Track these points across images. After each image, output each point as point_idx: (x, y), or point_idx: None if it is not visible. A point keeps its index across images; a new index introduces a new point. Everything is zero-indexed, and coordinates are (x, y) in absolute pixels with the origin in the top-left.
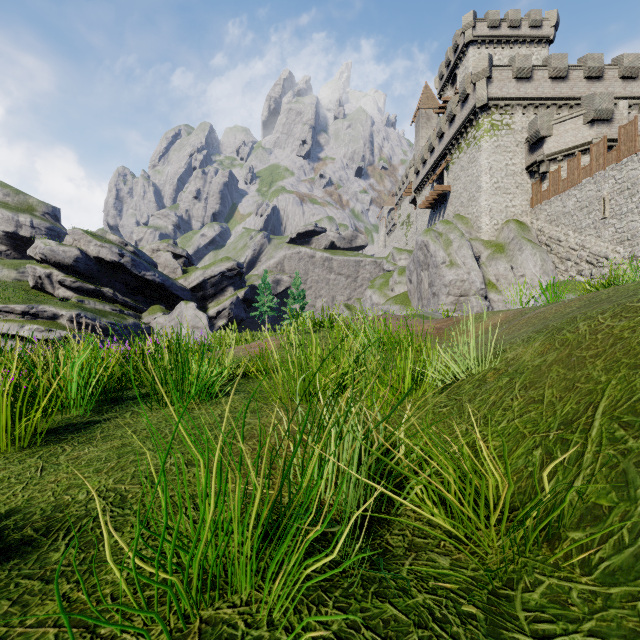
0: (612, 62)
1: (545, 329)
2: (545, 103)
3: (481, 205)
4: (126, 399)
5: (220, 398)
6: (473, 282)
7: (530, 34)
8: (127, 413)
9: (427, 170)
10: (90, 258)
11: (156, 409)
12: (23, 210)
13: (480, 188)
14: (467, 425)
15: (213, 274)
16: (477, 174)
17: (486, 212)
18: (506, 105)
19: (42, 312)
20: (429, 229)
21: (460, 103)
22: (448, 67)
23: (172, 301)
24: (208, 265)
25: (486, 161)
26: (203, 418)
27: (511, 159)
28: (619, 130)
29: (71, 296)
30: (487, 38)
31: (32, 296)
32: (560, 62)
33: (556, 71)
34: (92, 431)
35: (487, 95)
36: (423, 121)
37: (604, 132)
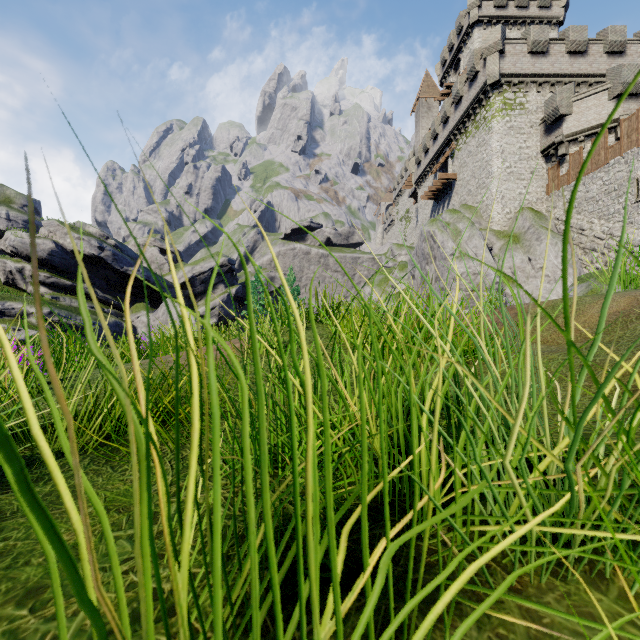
0: (634, 37)
1: None
2: (562, 80)
3: (492, 192)
4: None
5: None
6: (487, 275)
7: (539, 15)
8: None
9: (429, 159)
10: (67, 252)
11: None
12: None
13: (491, 173)
14: None
15: (202, 270)
16: (487, 158)
17: (498, 200)
18: (520, 82)
19: (9, 309)
20: (435, 219)
21: (468, 83)
22: (451, 52)
23: (158, 299)
24: (197, 261)
25: (498, 144)
26: None
27: (525, 141)
28: None
29: (45, 293)
30: (493, 18)
31: None
32: (579, 35)
33: (575, 45)
34: None
35: (499, 71)
36: (424, 110)
37: (632, 108)
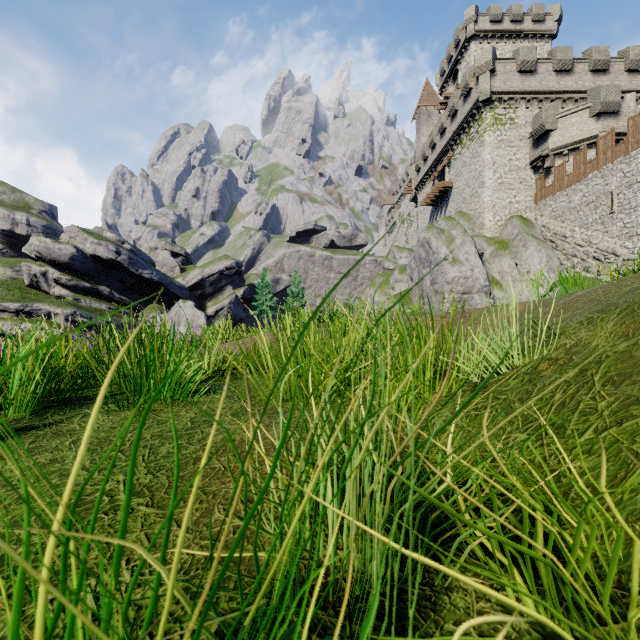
0: (618, 55)
1: (614, 307)
2: (549, 97)
3: (484, 201)
4: (83, 399)
5: (198, 397)
6: (477, 279)
7: (533, 29)
8: (77, 416)
9: (428, 167)
10: (86, 256)
11: (115, 411)
12: (19, 208)
13: (483, 184)
14: (525, 434)
15: (211, 273)
16: (480, 169)
17: (489, 208)
18: (510, 99)
19: (36, 310)
20: (431, 226)
21: (462, 97)
22: (449, 63)
23: (170, 300)
24: (206, 263)
25: (489, 156)
26: (170, 423)
27: (515, 154)
28: (628, 122)
29: (67, 294)
30: (489, 33)
31: (27, 294)
32: (565, 55)
33: (561, 64)
34: (21, 440)
35: (490, 88)
36: (424, 118)
37: (611, 125)
